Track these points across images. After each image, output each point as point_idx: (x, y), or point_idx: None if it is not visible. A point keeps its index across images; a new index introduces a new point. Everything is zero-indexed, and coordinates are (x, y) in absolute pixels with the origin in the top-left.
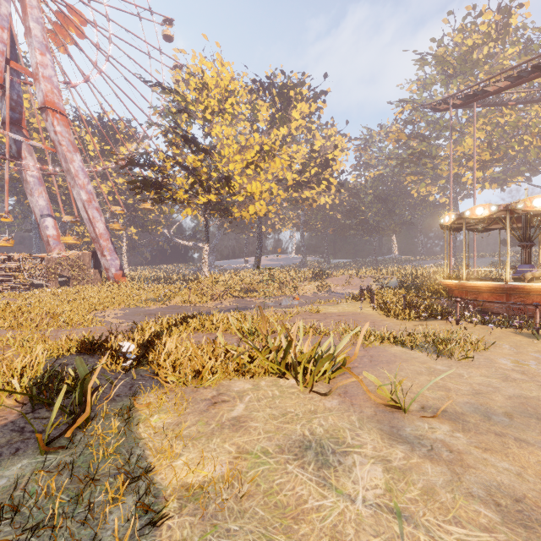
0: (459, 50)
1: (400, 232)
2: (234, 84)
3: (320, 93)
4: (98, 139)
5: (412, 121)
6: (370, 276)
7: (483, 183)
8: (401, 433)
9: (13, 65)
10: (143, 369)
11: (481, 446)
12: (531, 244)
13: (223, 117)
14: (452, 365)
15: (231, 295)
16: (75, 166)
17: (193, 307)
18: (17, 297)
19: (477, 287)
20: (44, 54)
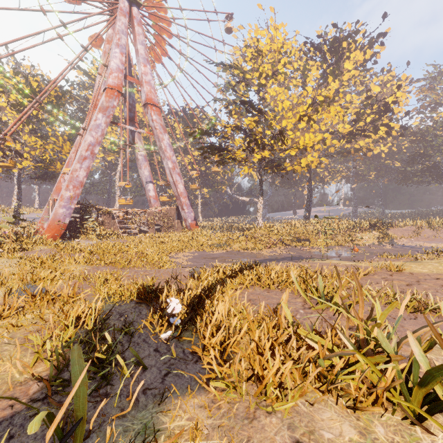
0: None
1: None
2: (287, 44)
3: (377, 36)
4: (182, 124)
5: None
6: None
7: None
8: None
9: (128, 78)
10: (188, 339)
11: None
12: None
13: (276, 78)
14: None
15: (283, 243)
16: (164, 143)
17: (249, 253)
18: (128, 239)
19: None
20: (146, 66)
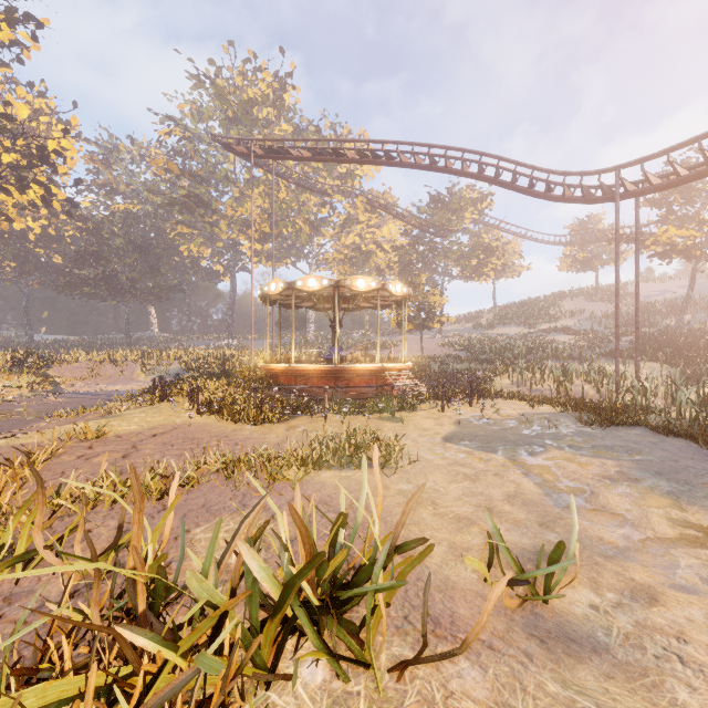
0: (240, 95)
1: (167, 299)
2: None
3: (26, 16)
4: None
5: (182, 154)
6: (135, 362)
7: (260, 257)
8: (621, 656)
9: None
10: None
11: (647, 598)
12: (341, 326)
13: None
14: (409, 478)
15: None
16: None
17: None
18: None
19: (308, 372)
20: None
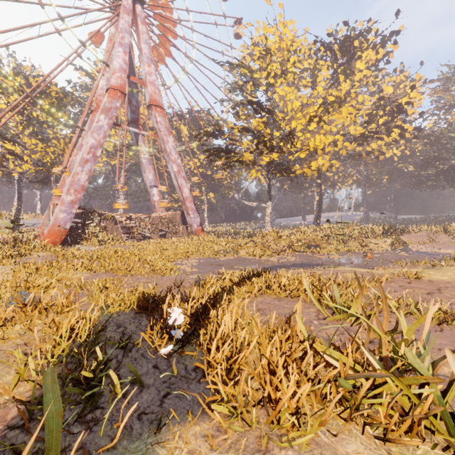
0: None
1: None
2: (296, 42)
3: (390, 35)
4: (187, 127)
5: None
6: None
7: None
8: None
9: (132, 79)
10: (191, 354)
11: None
12: None
13: (285, 77)
14: None
15: (292, 249)
16: (169, 146)
17: (258, 260)
18: (131, 245)
19: None
20: (150, 65)
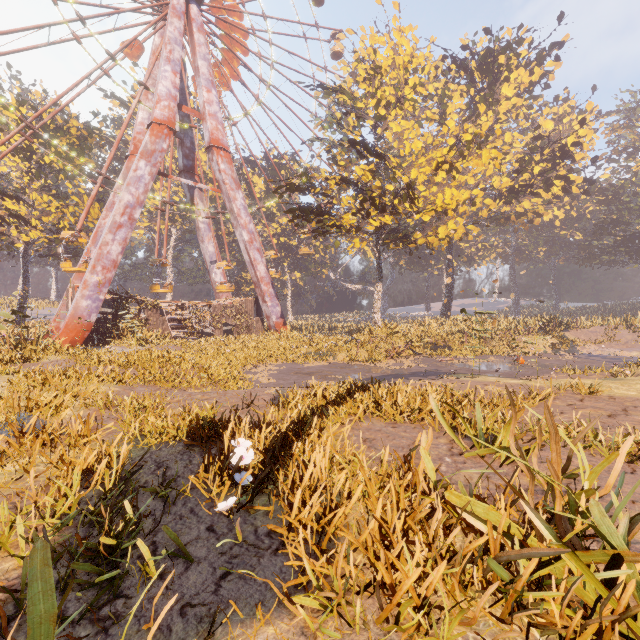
0: None
1: None
2: (417, 58)
3: (550, 48)
4: (263, 178)
5: None
6: None
7: None
8: None
9: (184, 110)
10: (264, 509)
11: None
12: None
13: (402, 107)
14: None
15: (412, 352)
16: (237, 204)
17: (363, 366)
18: (184, 345)
19: None
20: (210, 91)
